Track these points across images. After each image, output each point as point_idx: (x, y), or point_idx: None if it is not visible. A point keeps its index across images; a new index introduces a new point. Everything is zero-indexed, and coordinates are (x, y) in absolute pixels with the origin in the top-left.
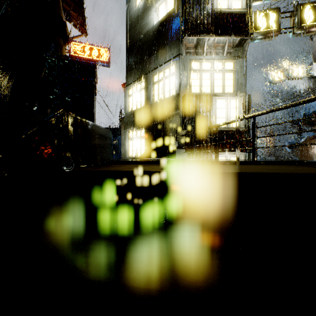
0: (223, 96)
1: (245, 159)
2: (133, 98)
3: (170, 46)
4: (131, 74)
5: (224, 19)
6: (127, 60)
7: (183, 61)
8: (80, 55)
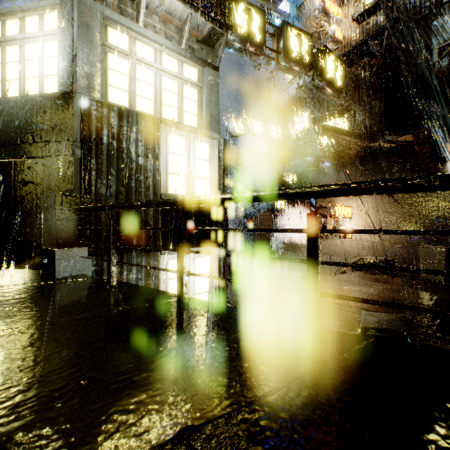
0: (182, 129)
1: (219, 258)
2: None
3: None
4: None
5: None
6: None
7: (85, 10)
8: None
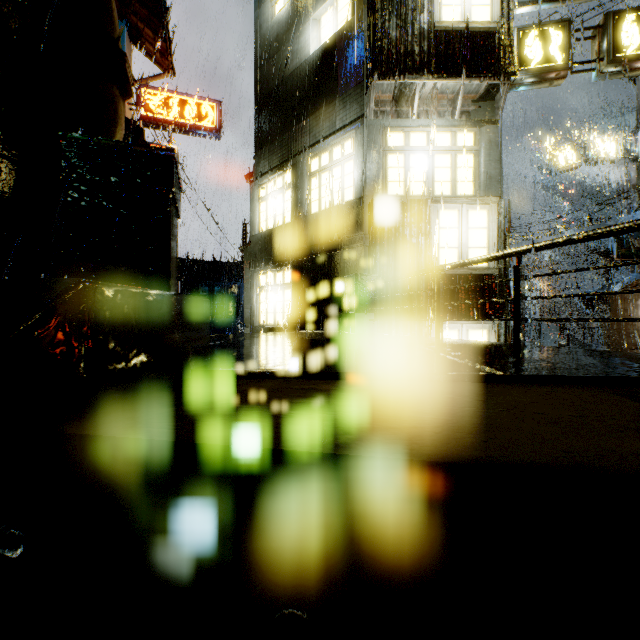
0: (453, 203)
1: (498, 333)
2: (267, 204)
3: (343, 98)
4: (264, 156)
5: (456, 44)
6: (255, 127)
7: (371, 130)
8: (161, 116)
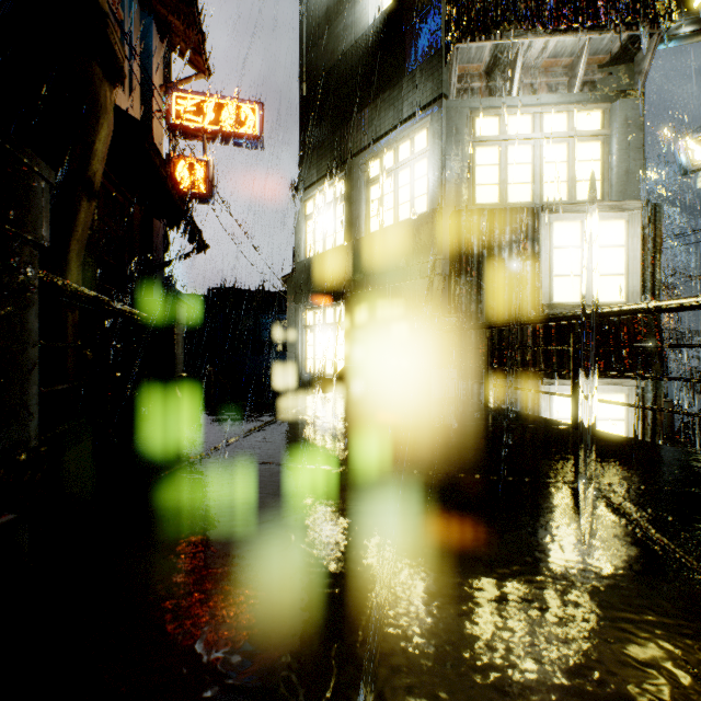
0: (574, 211)
1: (643, 399)
2: (315, 222)
3: (412, 76)
4: (311, 163)
5: None
6: (301, 128)
7: (453, 115)
8: (194, 123)
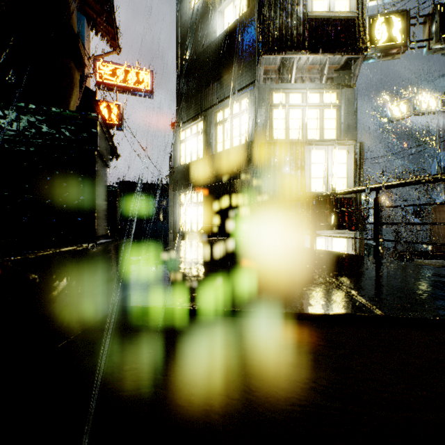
0: (321, 145)
1: (354, 240)
2: (186, 144)
3: (240, 68)
4: (183, 110)
5: (324, 28)
6: (177, 90)
7: (261, 92)
8: (110, 81)
